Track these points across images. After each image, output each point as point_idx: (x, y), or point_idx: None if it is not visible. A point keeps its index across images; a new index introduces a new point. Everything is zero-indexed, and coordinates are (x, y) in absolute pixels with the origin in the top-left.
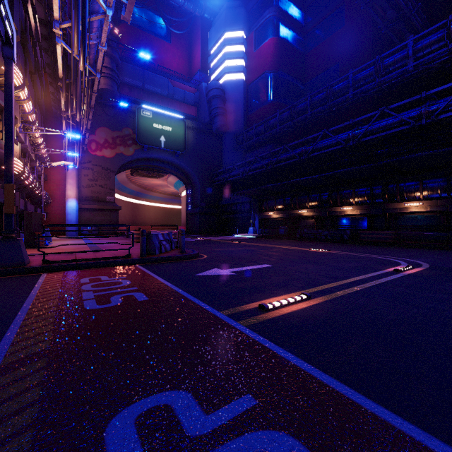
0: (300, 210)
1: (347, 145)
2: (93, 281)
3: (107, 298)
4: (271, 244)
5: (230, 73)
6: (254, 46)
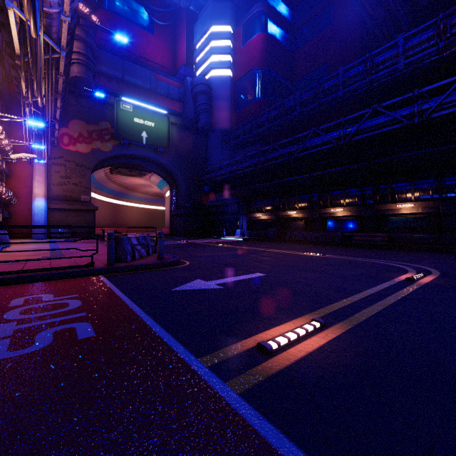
0: (289, 212)
1: (338, 144)
2: (28, 303)
3: (32, 335)
4: (261, 248)
5: (217, 68)
6: (242, 41)
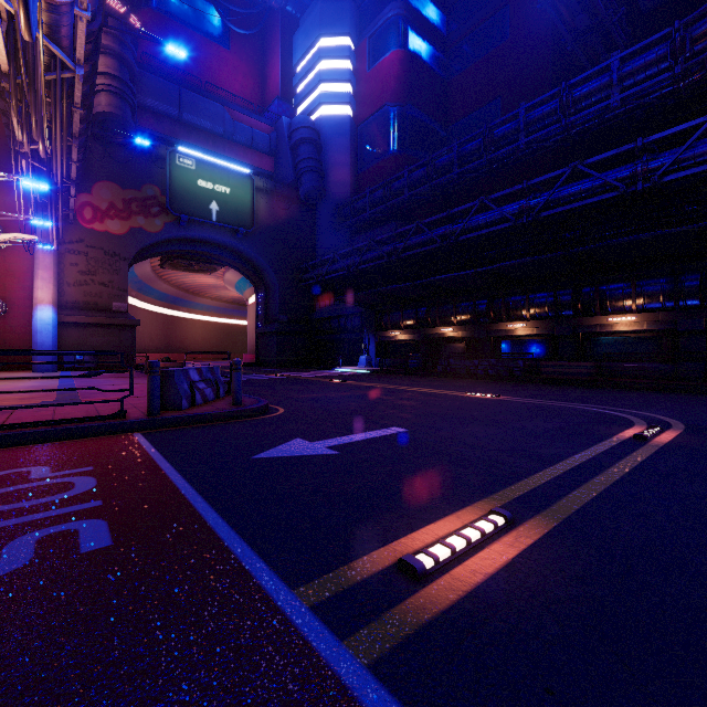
0: (442, 328)
1: (518, 222)
2: (4, 483)
3: None
4: (398, 385)
5: (329, 104)
6: (368, 62)
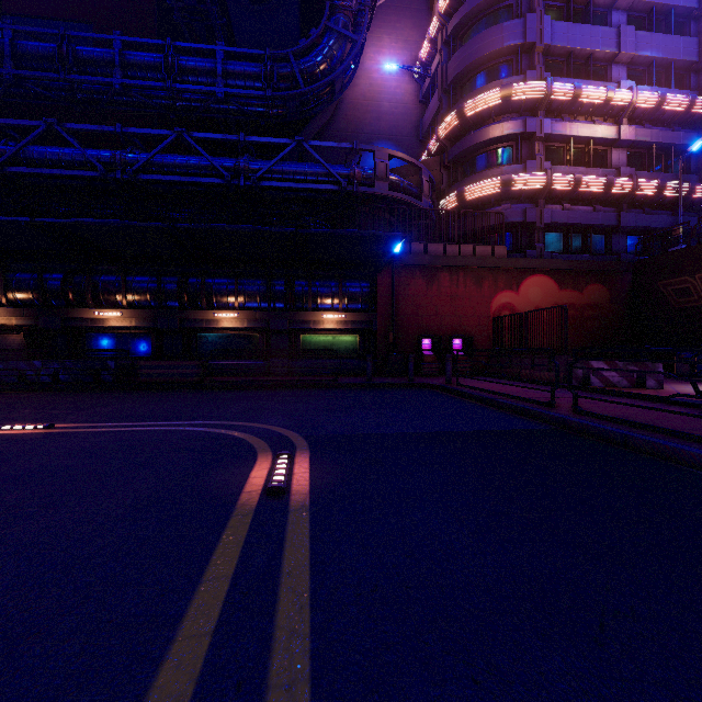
0: None
1: (109, 175)
2: None
3: None
4: None
5: None
6: None
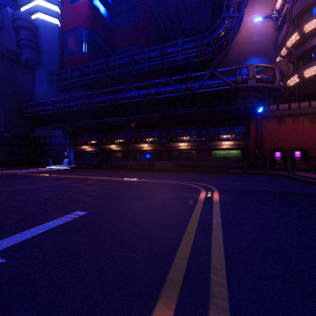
0: (110, 145)
1: (145, 99)
2: None
3: None
4: (86, 175)
5: (44, 13)
6: (69, 0)
